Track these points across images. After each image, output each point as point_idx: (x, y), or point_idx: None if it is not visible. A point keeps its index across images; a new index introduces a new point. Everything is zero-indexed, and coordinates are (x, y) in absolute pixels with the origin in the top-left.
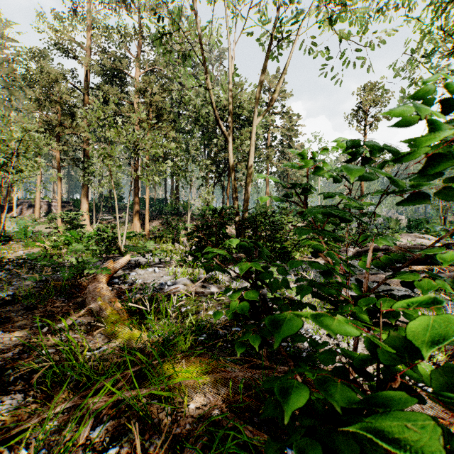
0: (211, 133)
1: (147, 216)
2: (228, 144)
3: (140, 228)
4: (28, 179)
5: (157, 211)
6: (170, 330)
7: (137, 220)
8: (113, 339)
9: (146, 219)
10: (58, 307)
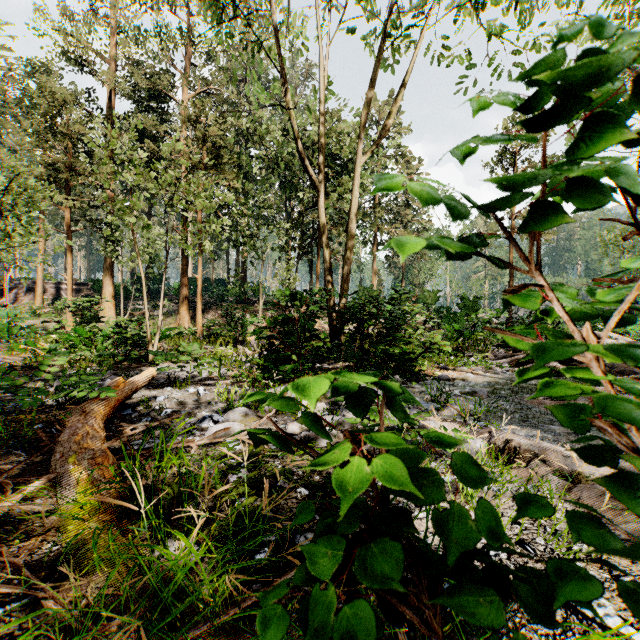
0: (294, 184)
1: (200, 304)
2: (318, 195)
3: (190, 322)
4: (21, 250)
5: (216, 297)
6: (180, 566)
7: (185, 311)
8: (73, 561)
9: (198, 309)
10: (1, 471)
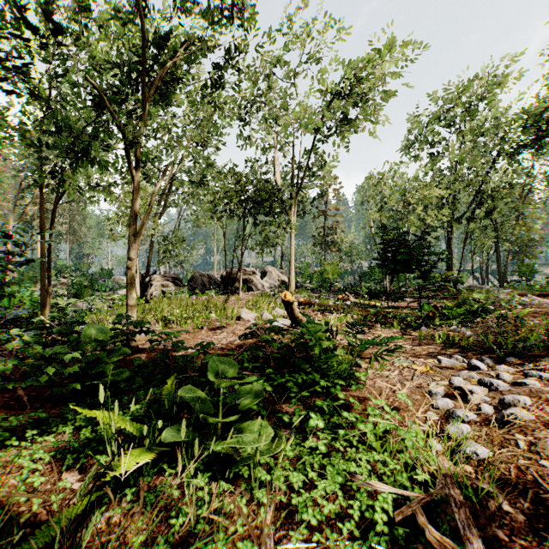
0: None
1: None
2: None
3: None
4: None
5: None
6: None
7: None
8: None
9: None
10: None
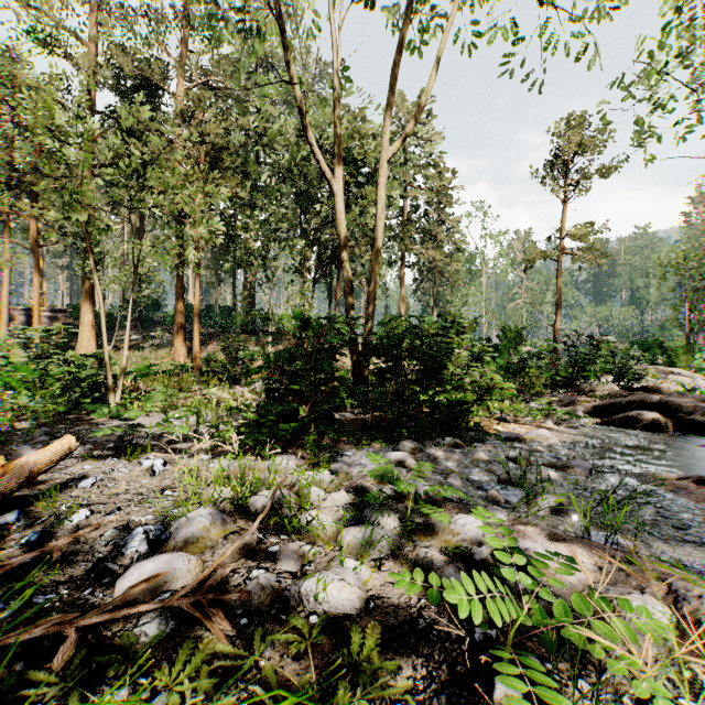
0: (310, 195)
1: (197, 334)
2: (337, 197)
3: (187, 356)
4: None
5: (218, 326)
6: None
7: (180, 343)
8: None
9: (195, 340)
10: None
